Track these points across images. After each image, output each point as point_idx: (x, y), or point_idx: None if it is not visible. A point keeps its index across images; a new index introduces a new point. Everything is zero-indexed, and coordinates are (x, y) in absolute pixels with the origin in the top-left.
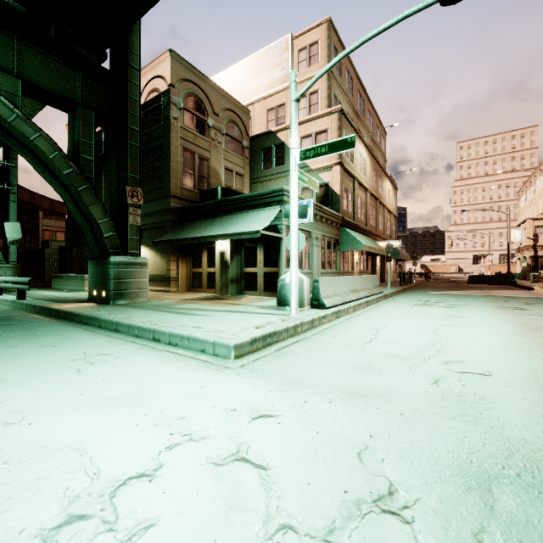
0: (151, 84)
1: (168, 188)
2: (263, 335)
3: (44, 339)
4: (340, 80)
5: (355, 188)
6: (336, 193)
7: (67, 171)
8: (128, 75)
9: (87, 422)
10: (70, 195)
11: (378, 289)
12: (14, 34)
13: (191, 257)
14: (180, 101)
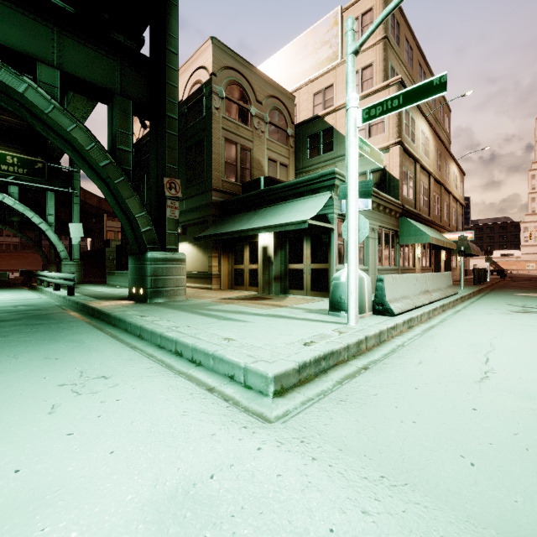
0: (194, 77)
1: (210, 182)
2: (315, 358)
3: (55, 347)
4: (398, 49)
5: (416, 172)
6: (394, 177)
7: (104, 163)
8: (166, 60)
9: None
10: (109, 189)
11: (452, 290)
12: (54, 25)
13: (233, 253)
14: (222, 90)
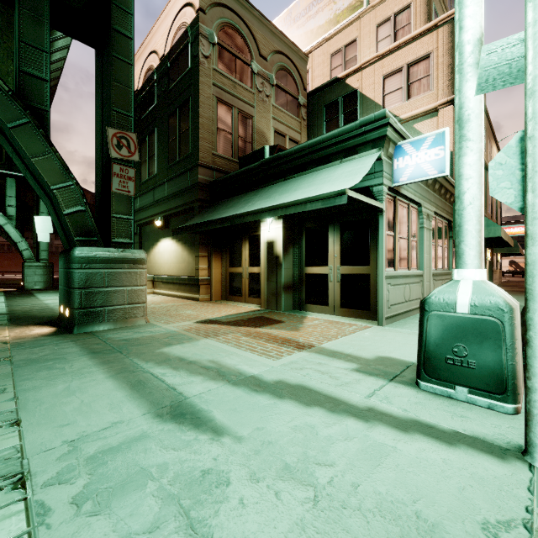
0: (177, 20)
1: (196, 155)
2: None
3: None
4: None
5: None
6: None
7: None
8: None
9: None
10: (8, 141)
11: None
12: None
13: (227, 251)
14: (212, 33)
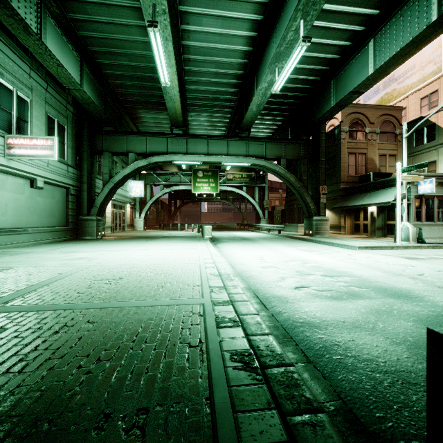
0: (330, 122)
1: (339, 178)
2: (371, 246)
3: (301, 242)
4: None
5: None
6: None
7: (299, 186)
8: (320, 138)
9: (321, 250)
10: (299, 194)
11: None
12: (283, 143)
13: (353, 215)
14: (346, 128)
